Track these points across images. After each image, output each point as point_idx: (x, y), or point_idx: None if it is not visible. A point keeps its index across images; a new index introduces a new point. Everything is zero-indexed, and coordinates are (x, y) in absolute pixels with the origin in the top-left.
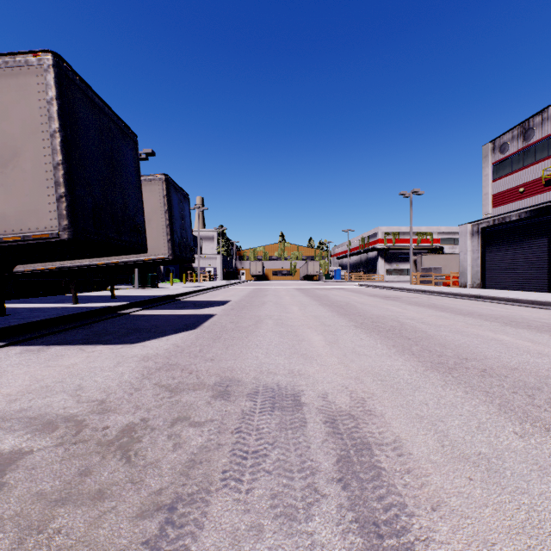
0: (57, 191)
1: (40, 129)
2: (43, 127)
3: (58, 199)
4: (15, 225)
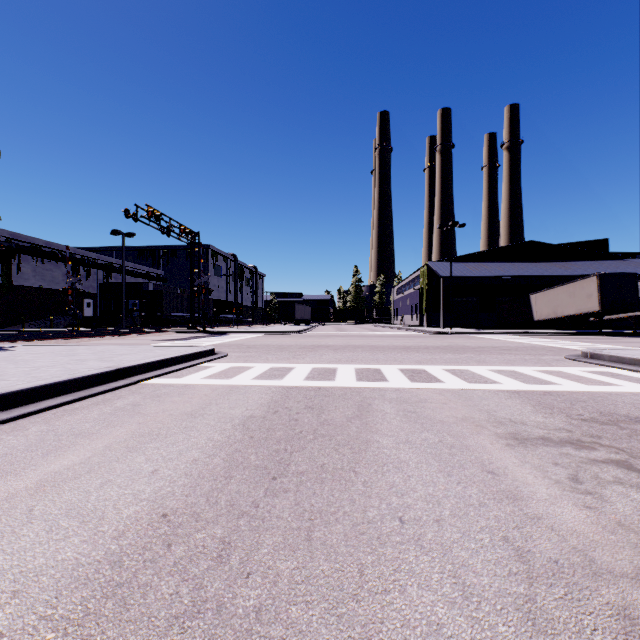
0: (598, 302)
1: (595, 289)
2: (596, 289)
3: (598, 303)
4: (591, 309)
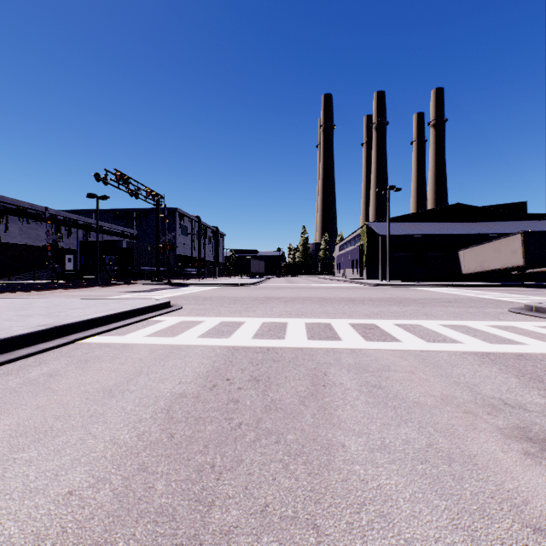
0: (522, 257)
1: (520, 246)
2: (520, 245)
3: (522, 258)
4: (516, 264)
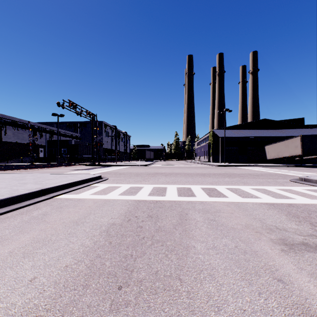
0: (301, 150)
1: (299, 143)
2: (299, 143)
3: (301, 150)
4: (297, 153)
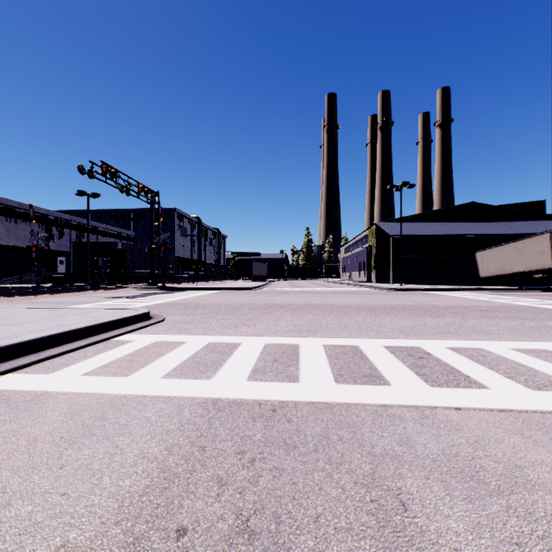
0: (551, 259)
1: (548, 246)
2: (548, 246)
3: (551, 260)
4: (543, 266)
